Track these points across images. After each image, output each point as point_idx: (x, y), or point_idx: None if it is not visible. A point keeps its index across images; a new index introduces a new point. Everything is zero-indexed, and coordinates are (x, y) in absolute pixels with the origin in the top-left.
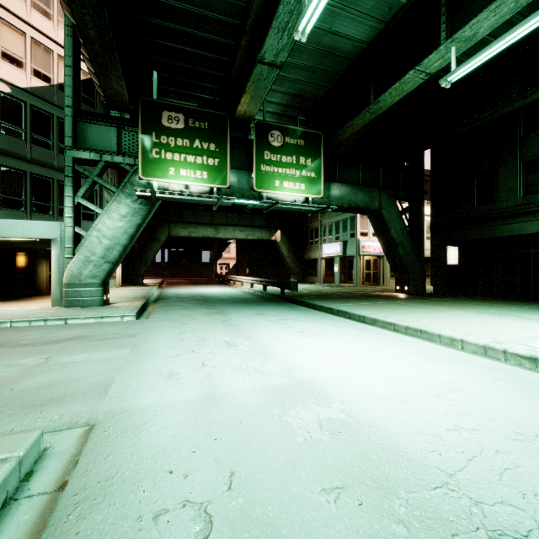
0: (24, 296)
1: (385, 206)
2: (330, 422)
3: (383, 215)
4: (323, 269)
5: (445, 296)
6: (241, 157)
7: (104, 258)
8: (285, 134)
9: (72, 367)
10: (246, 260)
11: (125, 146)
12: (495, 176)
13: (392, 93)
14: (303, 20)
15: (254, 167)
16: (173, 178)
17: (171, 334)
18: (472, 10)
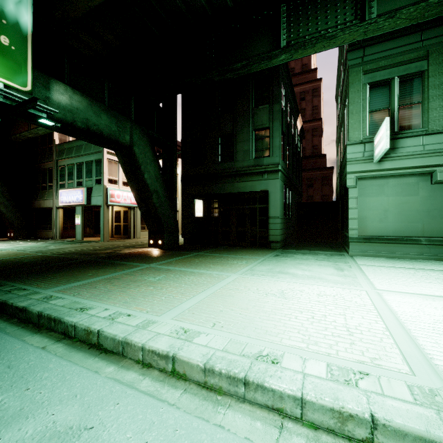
0: None
1: (138, 144)
2: None
3: (136, 154)
4: (61, 221)
5: (198, 248)
6: None
7: None
8: None
9: None
10: None
11: None
12: (235, 138)
13: None
14: None
15: None
16: None
17: None
18: None
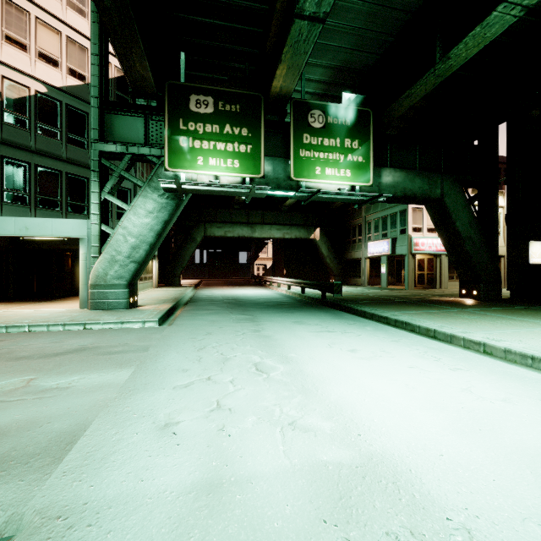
0: (63, 297)
1: (448, 194)
2: None
3: (446, 204)
4: (368, 270)
5: (531, 302)
6: (276, 143)
7: (129, 258)
8: (327, 113)
9: (48, 399)
10: (283, 260)
11: (152, 137)
12: None
13: (469, 44)
14: None
15: (292, 152)
16: (201, 169)
17: (189, 349)
18: None
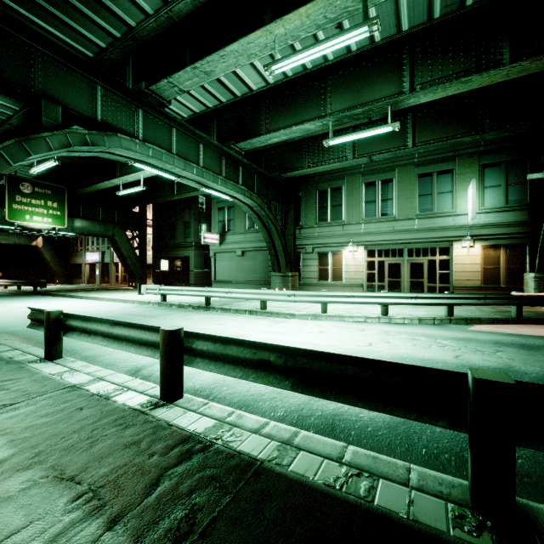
0: None
1: (117, 235)
2: (27, 310)
3: (116, 240)
4: (88, 273)
5: None
6: None
7: None
8: (34, 185)
9: None
10: None
11: None
12: (176, 226)
13: (103, 185)
14: (33, 170)
15: (7, 205)
16: None
17: None
18: (126, 170)
